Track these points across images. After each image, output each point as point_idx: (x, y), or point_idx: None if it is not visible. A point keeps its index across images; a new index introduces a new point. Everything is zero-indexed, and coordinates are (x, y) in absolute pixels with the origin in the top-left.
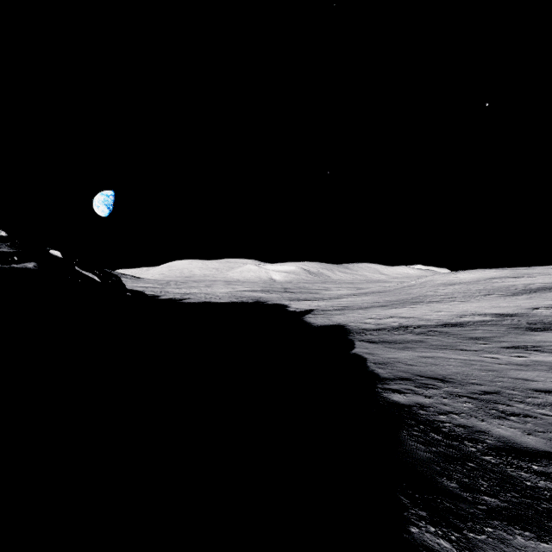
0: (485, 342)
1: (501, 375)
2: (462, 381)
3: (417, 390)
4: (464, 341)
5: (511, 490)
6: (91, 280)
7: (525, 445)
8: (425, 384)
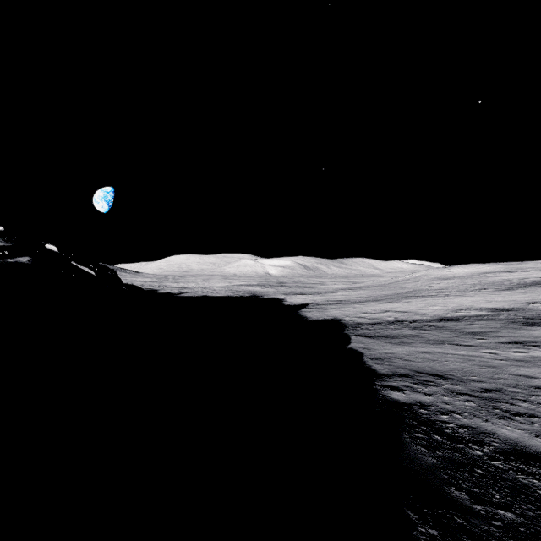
0: (482, 337)
1: (501, 372)
2: (462, 378)
3: (417, 387)
4: (461, 335)
5: (525, 501)
6: (88, 275)
7: (534, 448)
8: (424, 381)
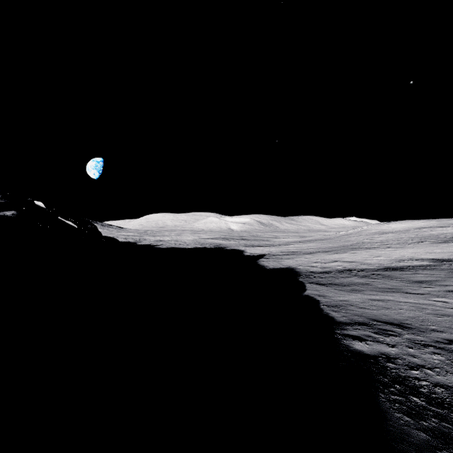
0: (429, 286)
1: None
2: (421, 327)
3: (378, 337)
4: (408, 284)
5: None
6: (71, 228)
7: None
8: (384, 330)
